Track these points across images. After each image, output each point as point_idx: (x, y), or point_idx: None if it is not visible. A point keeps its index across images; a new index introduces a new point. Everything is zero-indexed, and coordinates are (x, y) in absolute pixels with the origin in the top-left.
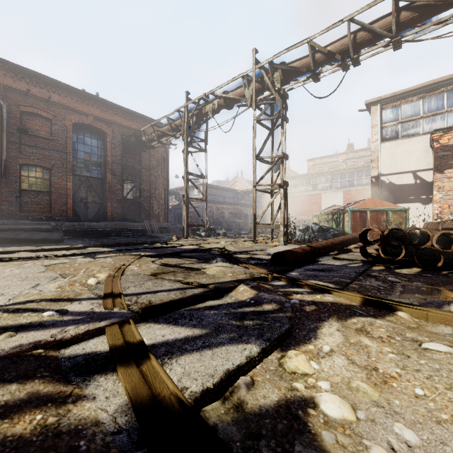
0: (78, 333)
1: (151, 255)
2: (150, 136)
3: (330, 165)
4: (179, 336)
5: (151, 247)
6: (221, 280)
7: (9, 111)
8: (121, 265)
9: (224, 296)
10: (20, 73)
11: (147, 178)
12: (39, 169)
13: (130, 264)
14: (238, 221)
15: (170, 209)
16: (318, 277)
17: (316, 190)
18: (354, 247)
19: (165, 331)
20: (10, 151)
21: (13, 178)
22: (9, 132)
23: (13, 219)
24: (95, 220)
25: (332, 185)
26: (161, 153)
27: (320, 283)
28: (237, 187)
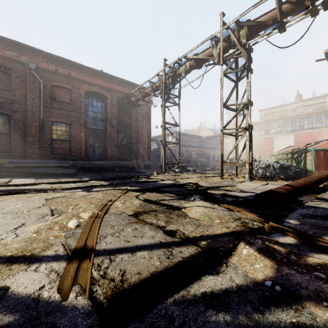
0: None
1: (135, 189)
2: (137, 96)
3: (280, 114)
4: None
5: (137, 181)
6: (211, 231)
7: (44, 85)
8: (107, 201)
9: (223, 263)
10: (51, 58)
11: (135, 128)
12: (63, 124)
13: (116, 200)
14: (202, 160)
15: (151, 151)
16: None
17: (268, 134)
18: (324, 184)
19: None
20: (45, 112)
21: (47, 131)
22: (44, 100)
23: (47, 159)
24: (99, 160)
25: (283, 129)
26: (145, 110)
27: None
28: (201, 134)
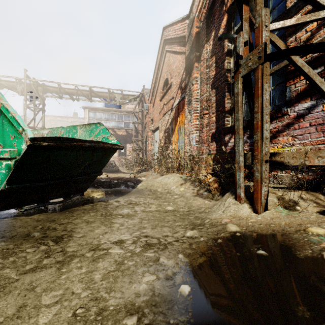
0: None
1: None
2: None
3: (62, 123)
4: None
5: None
6: None
7: None
8: None
9: None
10: None
11: None
12: None
13: None
14: None
15: None
16: None
17: None
18: None
19: None
20: None
21: None
22: None
23: None
24: None
25: None
26: None
27: None
28: None
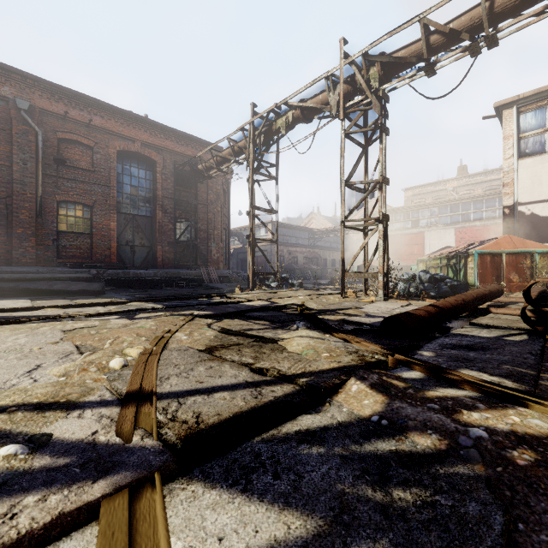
0: (37, 526)
1: (207, 315)
2: (207, 163)
3: (435, 196)
4: (256, 543)
5: (208, 302)
6: (315, 367)
7: (45, 139)
8: (164, 333)
9: (326, 402)
10: (58, 93)
11: (204, 215)
12: (79, 207)
13: (177, 330)
14: (315, 268)
15: (231, 253)
16: (472, 362)
17: (417, 227)
18: (489, 305)
19: (224, 518)
20: (47, 185)
21: (49, 217)
22: (45, 164)
23: (49, 266)
24: (142, 267)
25: (439, 220)
26: (221, 184)
27: (486, 377)
28: (313, 226)
